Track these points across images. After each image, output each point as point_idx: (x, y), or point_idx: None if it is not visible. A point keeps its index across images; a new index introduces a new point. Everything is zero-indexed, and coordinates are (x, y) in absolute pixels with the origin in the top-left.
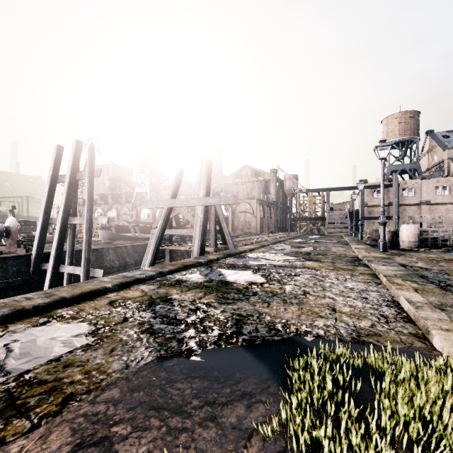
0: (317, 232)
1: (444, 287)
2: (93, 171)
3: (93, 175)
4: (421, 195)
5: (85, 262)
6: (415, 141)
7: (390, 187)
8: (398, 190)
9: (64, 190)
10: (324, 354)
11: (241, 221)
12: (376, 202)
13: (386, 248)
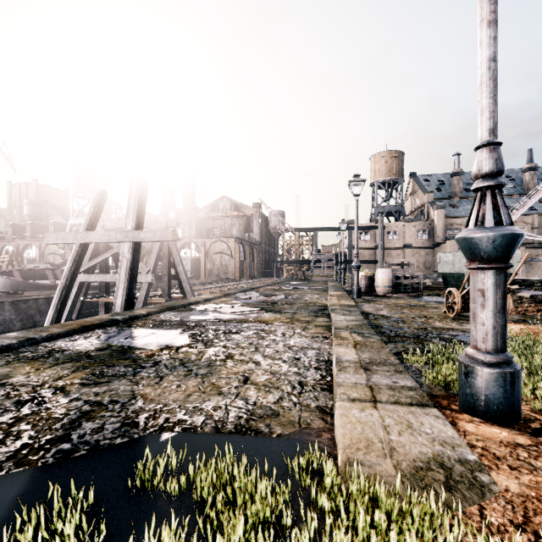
0: (303, 277)
1: (392, 338)
2: None
3: None
4: (404, 238)
5: None
6: (400, 182)
7: (376, 229)
8: (383, 233)
9: None
10: (153, 469)
11: (216, 265)
12: (364, 244)
13: (359, 294)
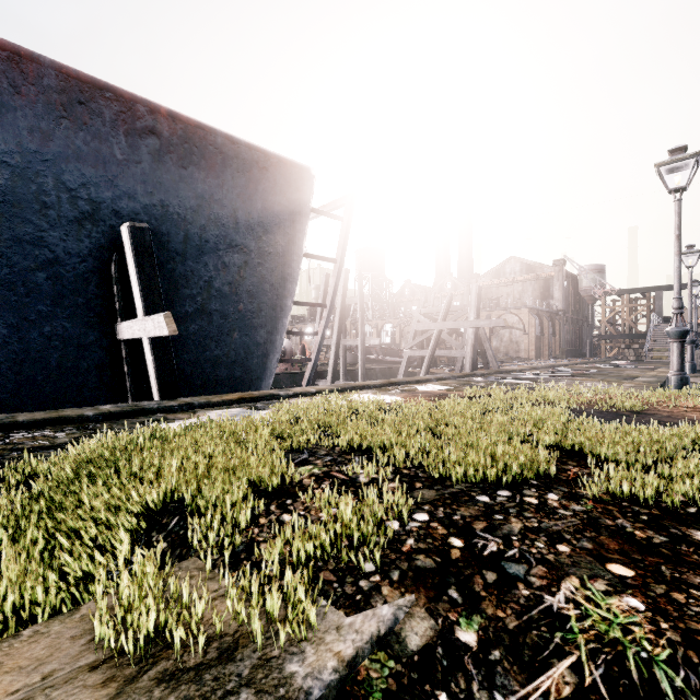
0: (634, 357)
1: None
2: (363, 297)
3: (363, 301)
4: None
5: (362, 378)
6: None
7: None
8: None
9: (337, 314)
10: None
11: (503, 342)
12: None
13: (693, 370)
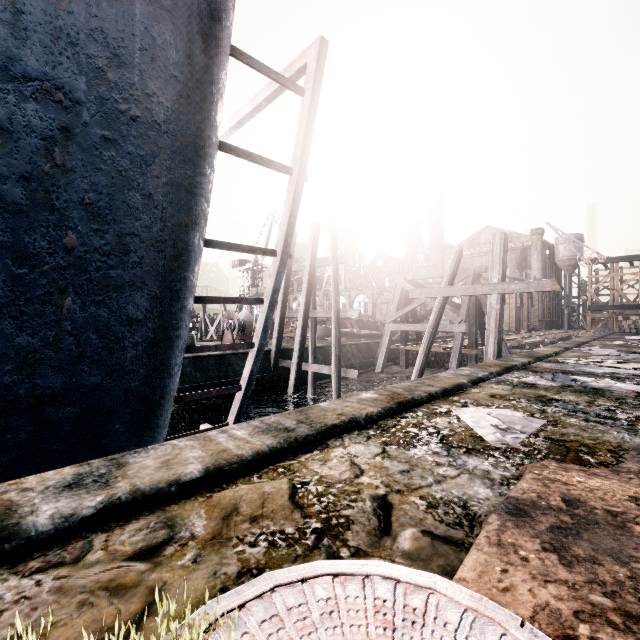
0: (633, 330)
1: None
2: (337, 257)
3: (337, 262)
4: None
5: (336, 361)
6: None
7: None
8: None
9: (305, 280)
10: None
11: None
12: None
13: None
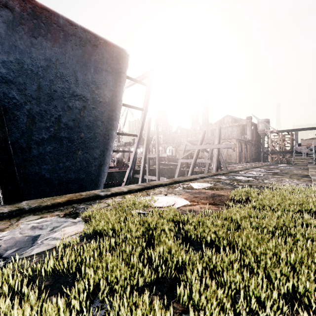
0: (286, 162)
1: None
2: (158, 132)
3: (158, 134)
4: None
5: (158, 174)
6: None
7: None
8: None
9: (145, 141)
10: None
11: (224, 154)
12: None
13: None
